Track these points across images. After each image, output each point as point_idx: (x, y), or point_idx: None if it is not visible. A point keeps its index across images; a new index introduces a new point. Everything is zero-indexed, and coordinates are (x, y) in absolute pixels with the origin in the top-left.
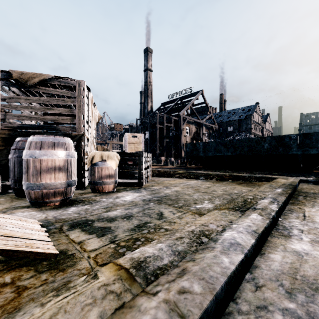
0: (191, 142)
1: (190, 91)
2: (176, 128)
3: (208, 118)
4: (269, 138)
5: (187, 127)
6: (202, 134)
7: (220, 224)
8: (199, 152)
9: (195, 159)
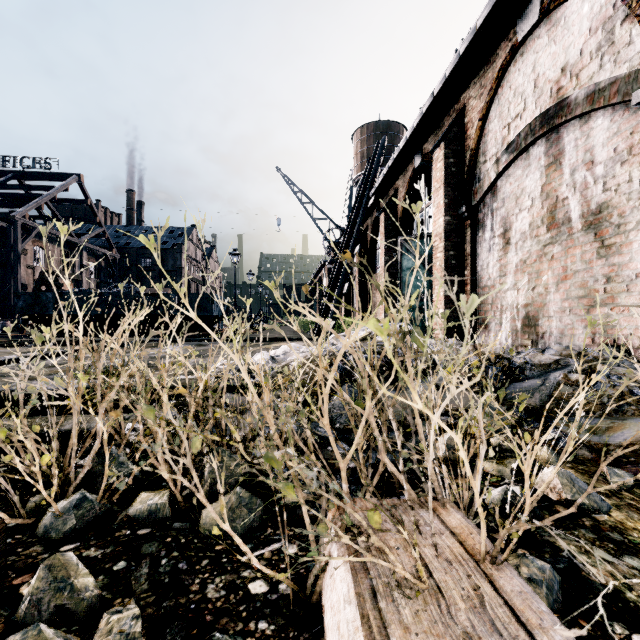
0: (34, 288)
1: (48, 168)
2: (2, 245)
3: (95, 235)
4: (150, 296)
5: (38, 248)
6: (81, 267)
7: (3, 356)
8: (46, 309)
9: (39, 321)
